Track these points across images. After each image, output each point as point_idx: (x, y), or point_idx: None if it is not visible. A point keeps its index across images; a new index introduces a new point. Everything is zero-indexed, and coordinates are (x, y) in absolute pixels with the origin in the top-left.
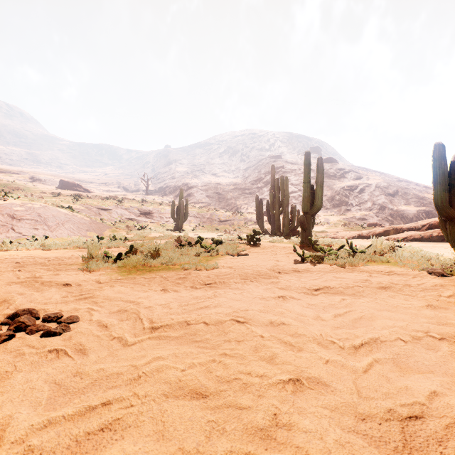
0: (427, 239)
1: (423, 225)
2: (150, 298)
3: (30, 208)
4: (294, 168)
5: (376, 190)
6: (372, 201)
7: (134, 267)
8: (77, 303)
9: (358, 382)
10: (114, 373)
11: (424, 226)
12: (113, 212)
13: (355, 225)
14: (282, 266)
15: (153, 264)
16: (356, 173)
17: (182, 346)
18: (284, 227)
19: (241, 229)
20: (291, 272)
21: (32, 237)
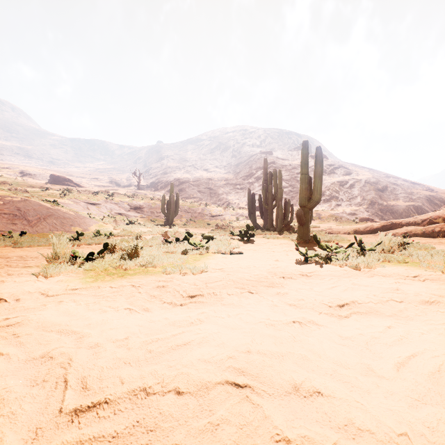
0: (429, 234)
1: (423, 220)
2: (104, 325)
3: (9, 202)
4: (285, 163)
5: (366, 185)
6: (362, 196)
7: (104, 270)
8: None
9: None
10: None
11: (425, 221)
12: (102, 207)
13: (347, 219)
14: (284, 269)
15: (128, 267)
16: (346, 169)
17: None
18: (278, 222)
19: (232, 224)
20: (297, 277)
21: (8, 232)
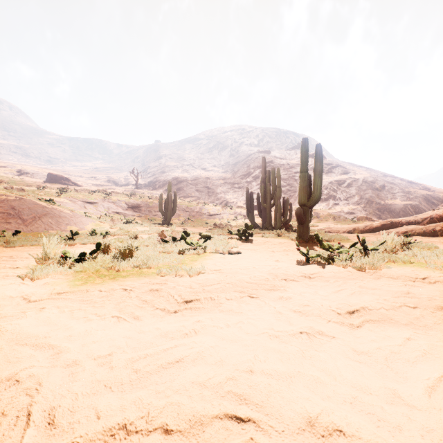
0: (430, 233)
1: (423, 219)
2: (86, 337)
3: (3, 200)
4: (283, 162)
5: (363, 184)
6: (359, 195)
7: (95, 272)
8: None
9: None
10: None
11: (425, 220)
12: (99, 206)
13: (345, 218)
14: (285, 270)
15: (121, 268)
16: (343, 168)
17: None
18: (276, 221)
19: (230, 223)
20: (300, 279)
21: (2, 231)
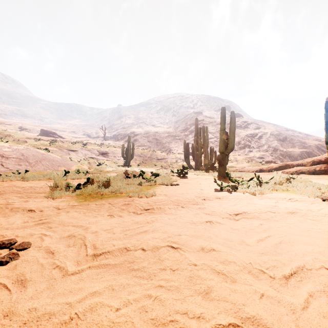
0: (312, 172)
1: (308, 162)
2: (97, 223)
3: (15, 149)
4: (211, 120)
5: (270, 136)
6: (267, 145)
7: (89, 195)
8: (34, 229)
9: (301, 326)
10: (46, 313)
11: (309, 163)
12: (79, 153)
13: (256, 162)
14: (206, 194)
15: (104, 193)
16: (256, 125)
17: (120, 276)
18: (205, 164)
19: (173, 165)
20: (214, 199)
21: (16, 171)
